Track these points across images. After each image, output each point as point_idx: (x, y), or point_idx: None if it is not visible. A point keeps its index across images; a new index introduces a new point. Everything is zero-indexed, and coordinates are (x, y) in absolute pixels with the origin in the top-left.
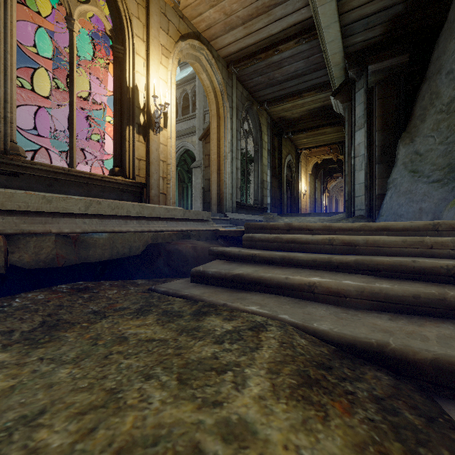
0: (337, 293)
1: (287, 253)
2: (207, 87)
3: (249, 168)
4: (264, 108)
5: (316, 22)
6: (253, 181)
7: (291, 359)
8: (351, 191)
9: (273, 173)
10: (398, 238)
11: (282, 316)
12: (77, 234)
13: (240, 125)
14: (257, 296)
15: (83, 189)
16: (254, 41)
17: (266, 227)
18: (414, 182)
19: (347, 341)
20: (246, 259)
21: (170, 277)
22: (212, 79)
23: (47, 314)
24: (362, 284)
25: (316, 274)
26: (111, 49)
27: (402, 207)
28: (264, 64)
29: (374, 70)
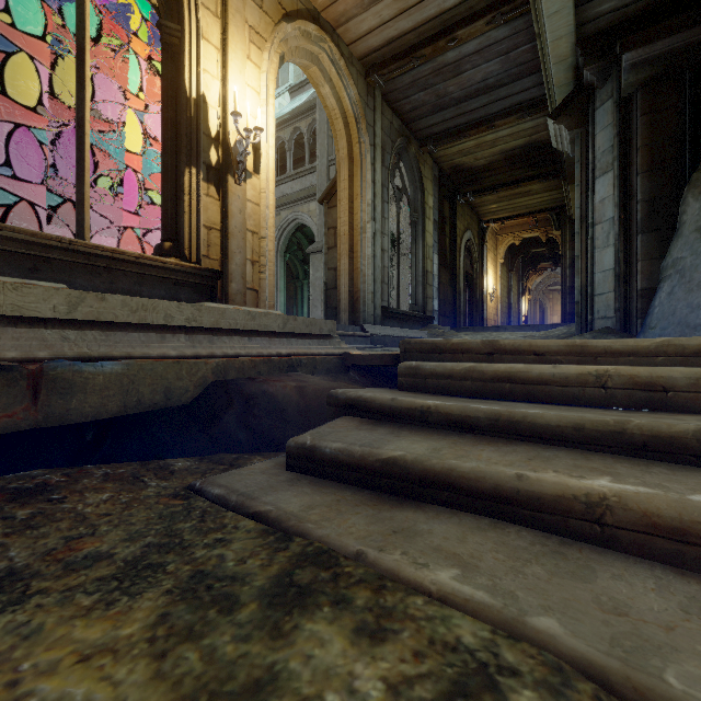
0: (678, 533)
1: (501, 405)
2: (331, 109)
3: (402, 251)
4: (427, 150)
5: None
6: (409, 273)
7: None
8: (587, 285)
9: (442, 260)
10: None
11: (540, 621)
12: (39, 363)
13: (388, 177)
14: (442, 521)
15: (101, 279)
16: (414, 24)
17: (443, 347)
18: None
19: None
20: (407, 416)
21: (248, 451)
22: (341, 96)
23: None
24: None
25: (594, 467)
26: (158, 30)
27: (699, 310)
28: (429, 68)
29: (635, 62)
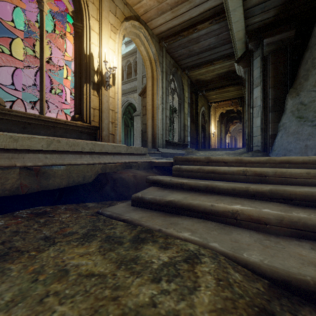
0: (258, 221)
1: (209, 182)
2: (144, 56)
3: (174, 116)
4: (185, 72)
5: (225, 7)
6: (177, 125)
7: (232, 305)
8: (250, 132)
9: (191, 119)
10: (303, 170)
11: (212, 244)
12: (39, 167)
13: (168, 84)
14: (187, 220)
15: (50, 131)
16: (179, 22)
17: (190, 159)
18: (301, 125)
19: (280, 277)
20: (176, 186)
21: (115, 200)
22: (148, 51)
23: (1, 242)
24: (280, 212)
25: (237, 202)
26: (72, 26)
27: (291, 144)
28: (186, 40)
29: (268, 43)
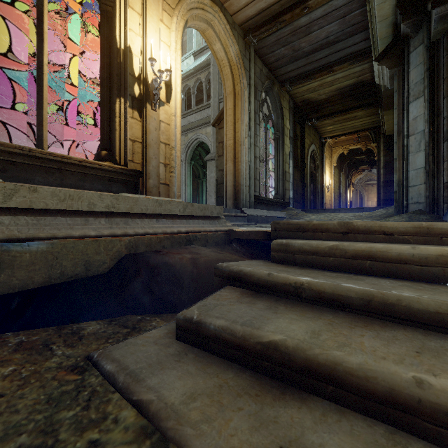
0: None
1: (368, 284)
2: (220, 60)
3: (268, 158)
4: (286, 89)
5: None
6: (273, 173)
7: None
8: (403, 180)
9: (295, 164)
10: None
11: None
12: None
13: (259, 107)
14: (332, 428)
15: (54, 177)
16: None
17: (306, 227)
18: None
19: None
20: (282, 290)
21: (150, 313)
22: (227, 51)
23: None
24: None
25: None
26: (97, 1)
27: None
28: (288, 30)
29: (443, 14)
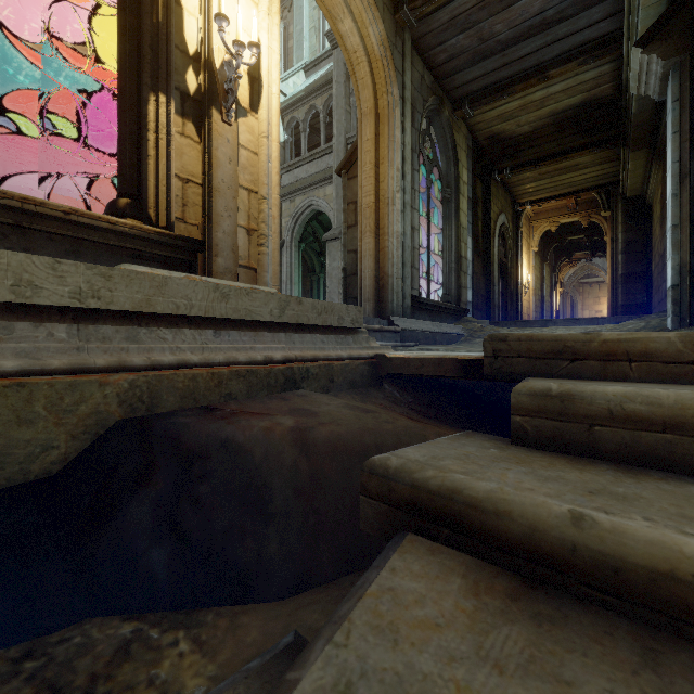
0: None
1: None
2: (351, 51)
3: (431, 234)
4: (463, 113)
5: None
6: (441, 258)
7: None
8: (692, 263)
9: (474, 246)
10: None
11: None
12: None
13: (419, 141)
14: None
15: (7, 243)
16: None
17: (581, 349)
18: None
19: None
20: (654, 600)
21: (167, 606)
22: (363, 34)
23: None
24: None
25: None
26: None
27: None
28: None
29: None
